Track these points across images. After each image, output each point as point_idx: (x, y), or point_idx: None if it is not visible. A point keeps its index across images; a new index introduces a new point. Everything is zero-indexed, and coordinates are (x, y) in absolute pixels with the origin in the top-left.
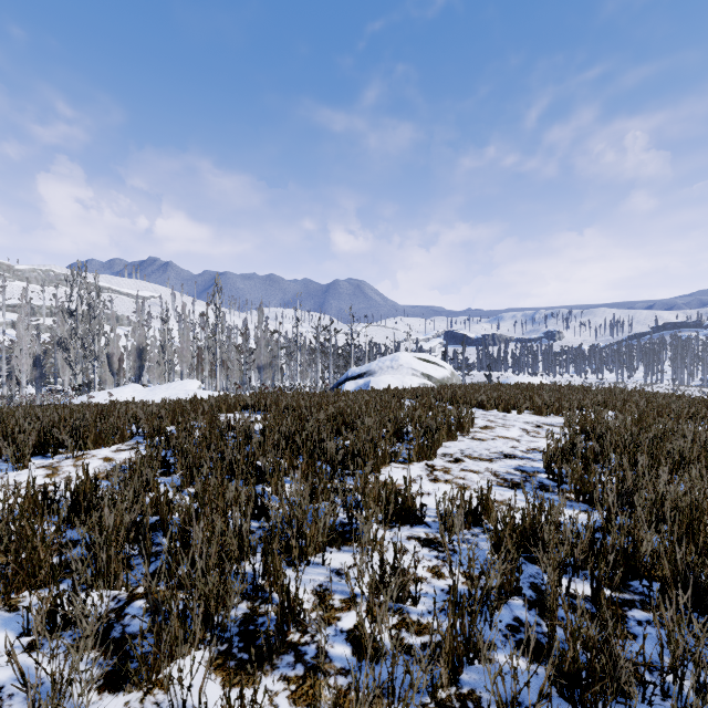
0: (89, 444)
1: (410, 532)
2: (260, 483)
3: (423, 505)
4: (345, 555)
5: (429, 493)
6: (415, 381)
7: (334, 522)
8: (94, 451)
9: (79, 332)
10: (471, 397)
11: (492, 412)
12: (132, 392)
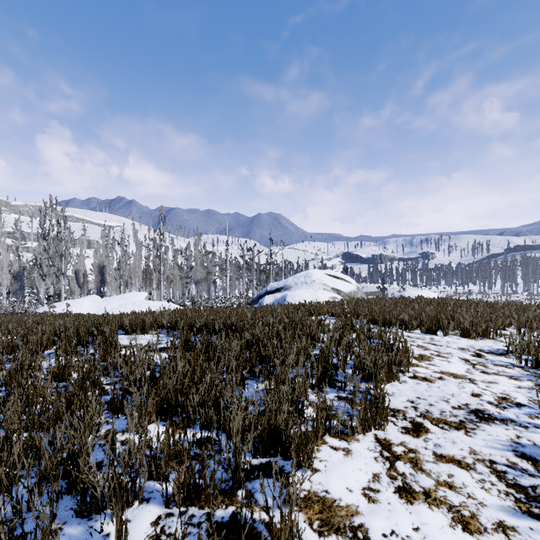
0: None
1: None
2: (105, 508)
3: None
4: None
5: None
6: (326, 295)
7: None
8: None
9: (50, 253)
10: (391, 316)
11: (416, 333)
12: (90, 302)
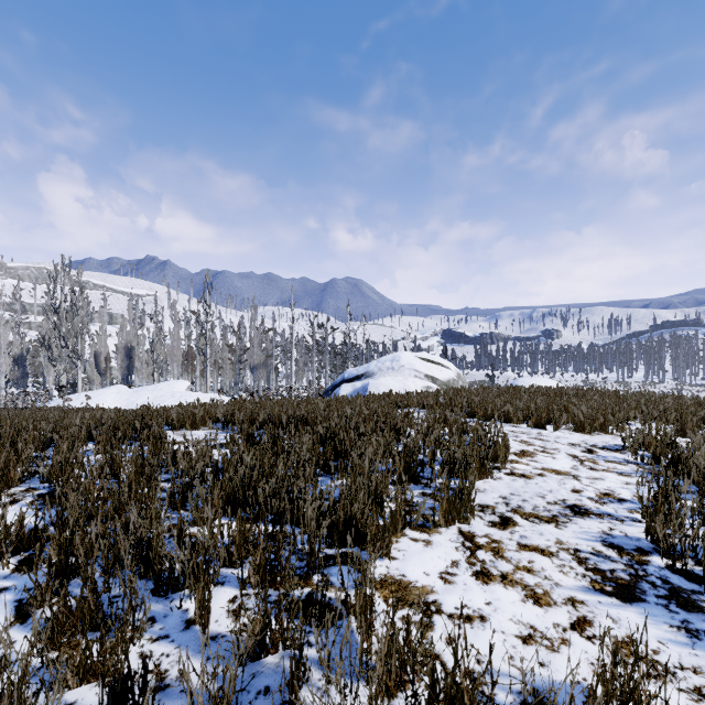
0: None
1: None
2: (181, 589)
3: None
4: None
5: (483, 617)
6: (418, 383)
7: None
8: None
9: (62, 330)
10: (493, 408)
11: (521, 427)
12: (115, 393)
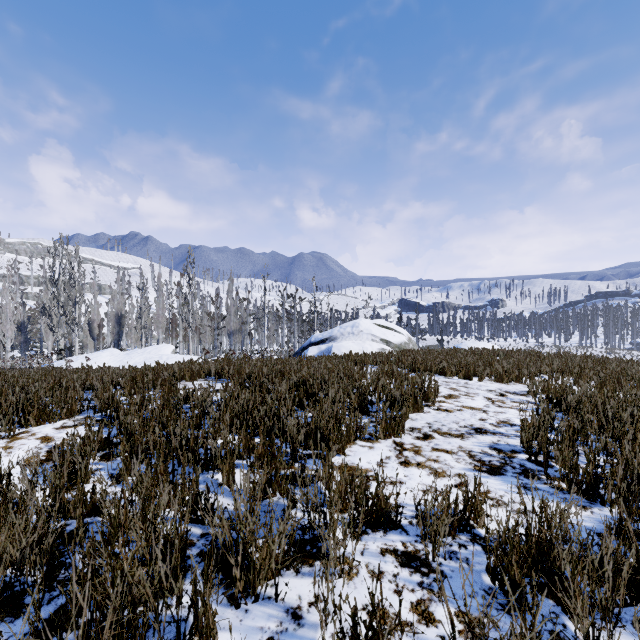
0: (30, 420)
1: (384, 542)
2: (211, 469)
3: (398, 506)
4: (305, 583)
5: (401, 482)
6: (374, 346)
7: (291, 537)
8: (36, 429)
9: (61, 300)
10: (432, 364)
11: (453, 379)
12: (109, 356)
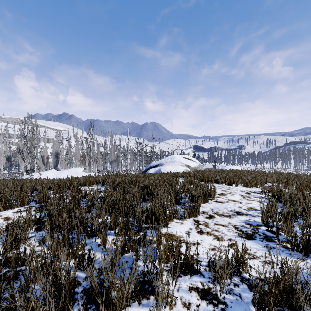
0: (0, 208)
1: (191, 282)
2: (94, 236)
3: (198, 261)
4: None
5: (199, 243)
6: (182, 168)
7: (136, 282)
8: (3, 212)
9: (28, 145)
10: (211, 177)
11: (223, 185)
12: (51, 173)
